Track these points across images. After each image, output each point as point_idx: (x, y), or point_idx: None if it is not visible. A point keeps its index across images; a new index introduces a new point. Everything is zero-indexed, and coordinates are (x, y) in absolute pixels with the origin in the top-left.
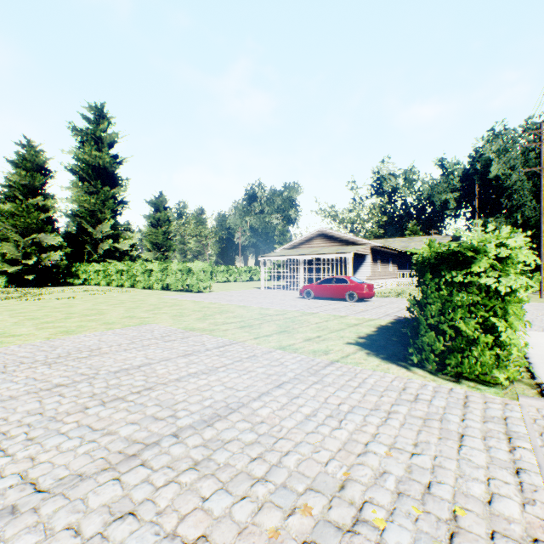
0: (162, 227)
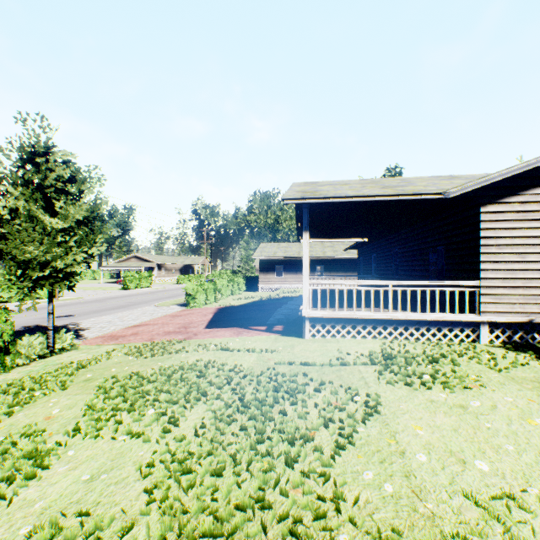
0: None
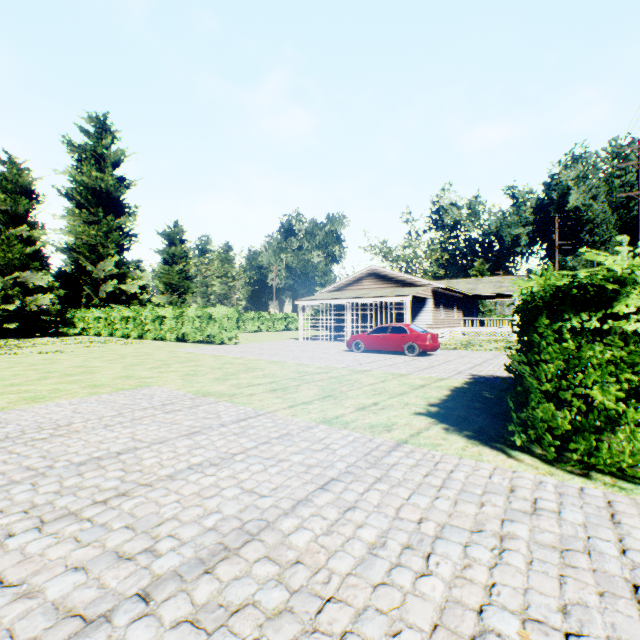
0: (178, 264)
